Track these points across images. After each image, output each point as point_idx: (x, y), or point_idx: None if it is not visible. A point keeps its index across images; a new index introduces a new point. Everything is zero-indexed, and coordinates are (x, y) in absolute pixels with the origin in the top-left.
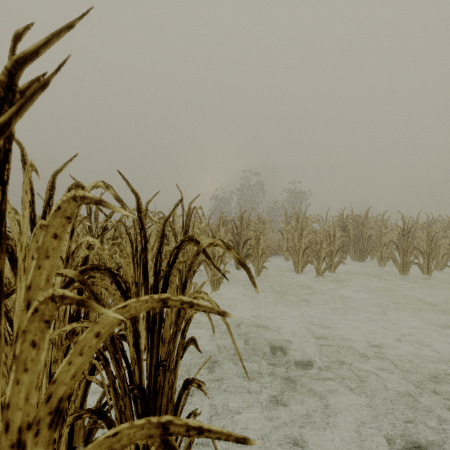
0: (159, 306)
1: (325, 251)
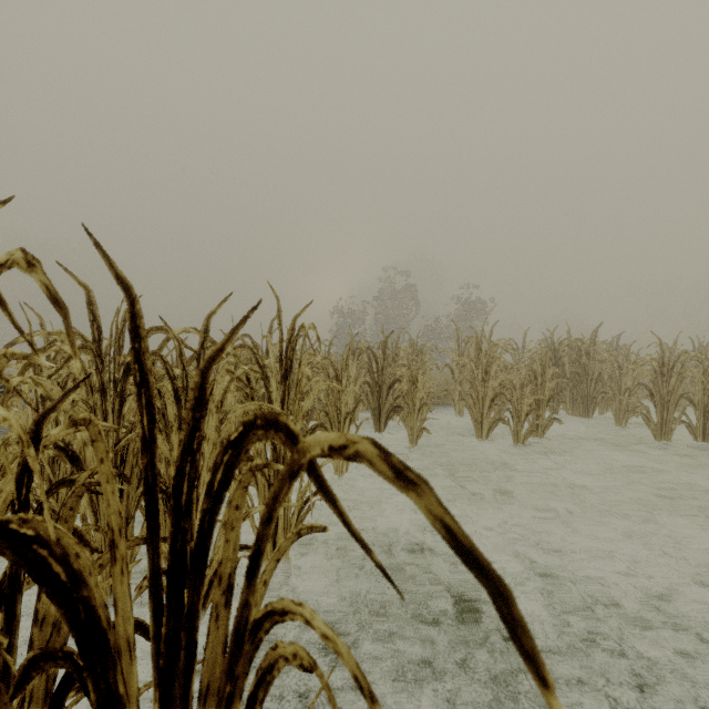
0: None
1: (528, 401)
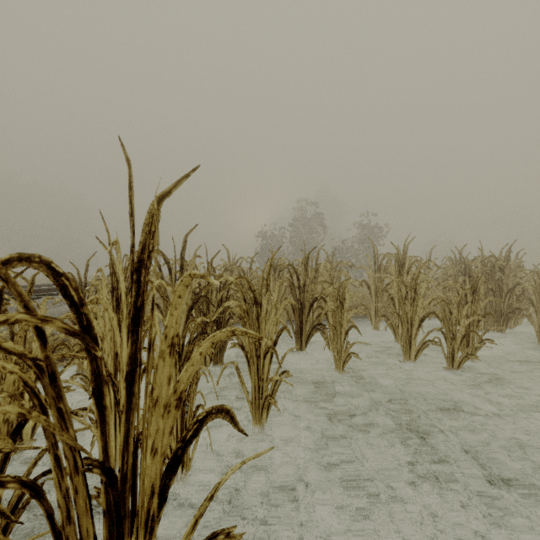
0: None
1: (465, 322)
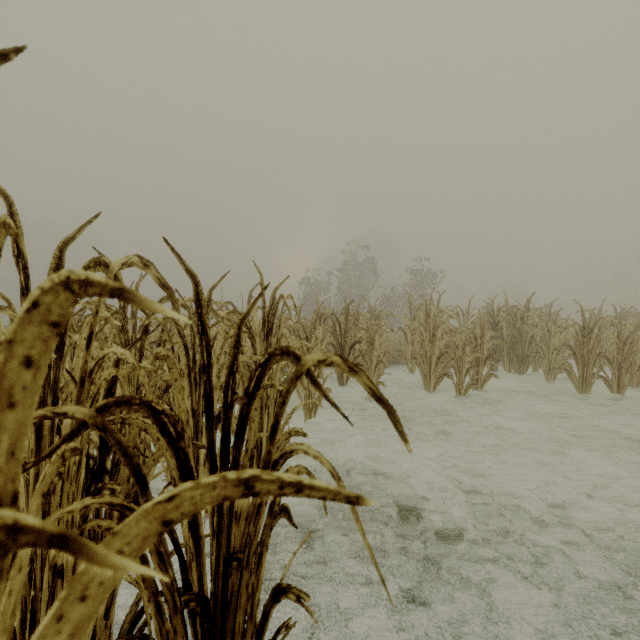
0: (239, 494)
1: (469, 359)
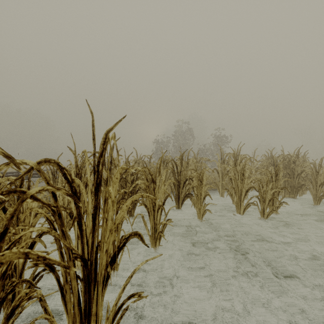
0: None
1: (271, 192)
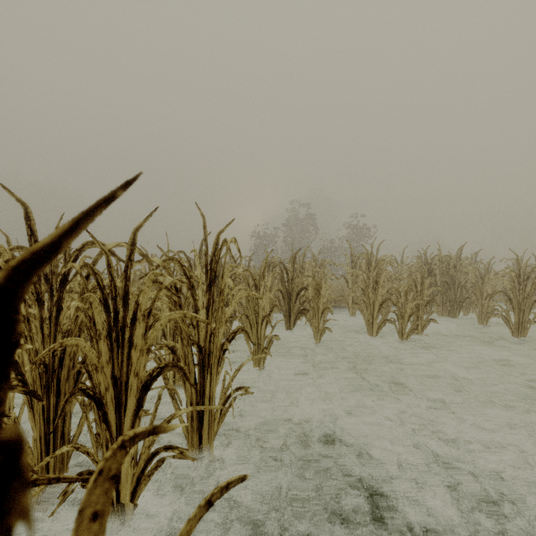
0: None
1: (411, 305)
